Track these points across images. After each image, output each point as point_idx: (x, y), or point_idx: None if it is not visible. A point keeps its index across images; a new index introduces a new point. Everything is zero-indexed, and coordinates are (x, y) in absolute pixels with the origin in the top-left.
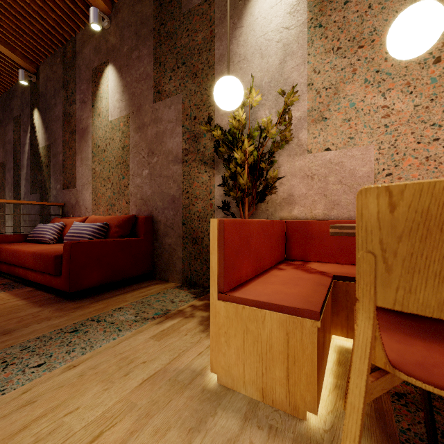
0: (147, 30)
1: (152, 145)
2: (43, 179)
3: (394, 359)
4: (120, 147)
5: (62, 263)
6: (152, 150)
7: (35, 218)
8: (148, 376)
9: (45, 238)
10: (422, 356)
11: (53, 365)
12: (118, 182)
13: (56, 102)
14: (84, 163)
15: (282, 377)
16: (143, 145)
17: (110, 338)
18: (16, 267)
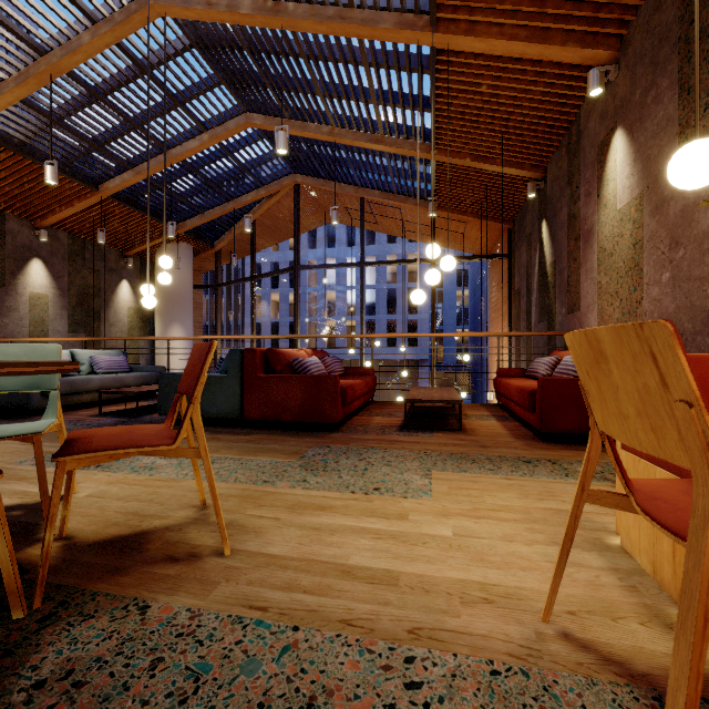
0: (667, 48)
1: (675, 230)
2: (549, 303)
3: (638, 489)
4: (630, 245)
5: (535, 400)
6: (676, 239)
7: (543, 351)
8: (557, 508)
9: (538, 374)
10: (676, 500)
11: (497, 473)
12: (627, 298)
13: (561, 205)
14: (589, 276)
15: (668, 552)
16: (662, 234)
17: (551, 477)
18: (509, 401)
